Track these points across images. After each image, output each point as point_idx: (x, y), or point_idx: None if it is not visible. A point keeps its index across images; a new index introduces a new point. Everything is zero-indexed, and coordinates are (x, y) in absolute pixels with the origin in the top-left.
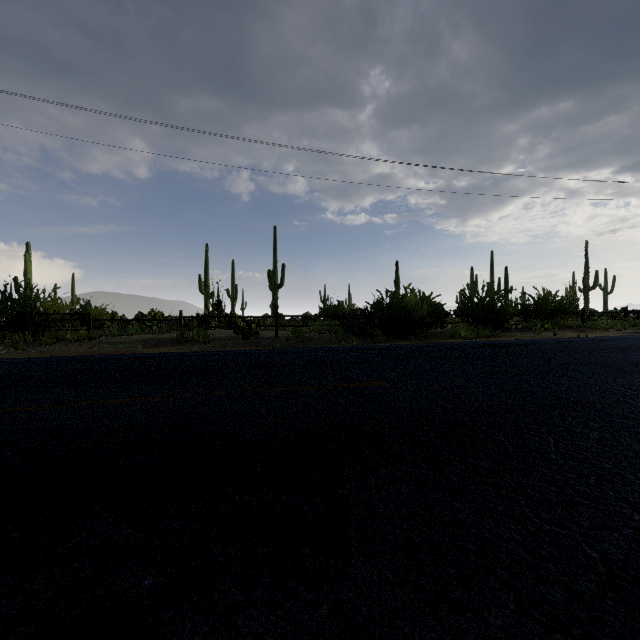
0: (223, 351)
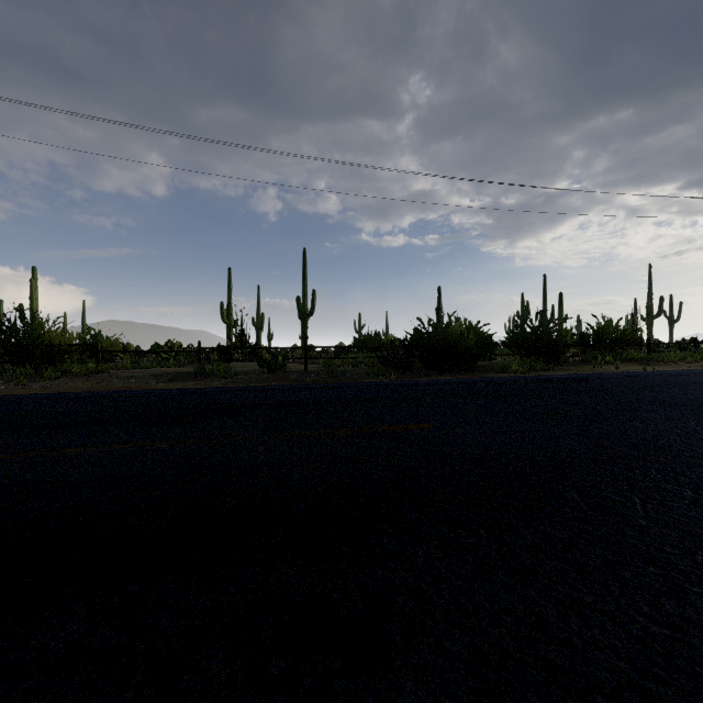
0: (245, 387)
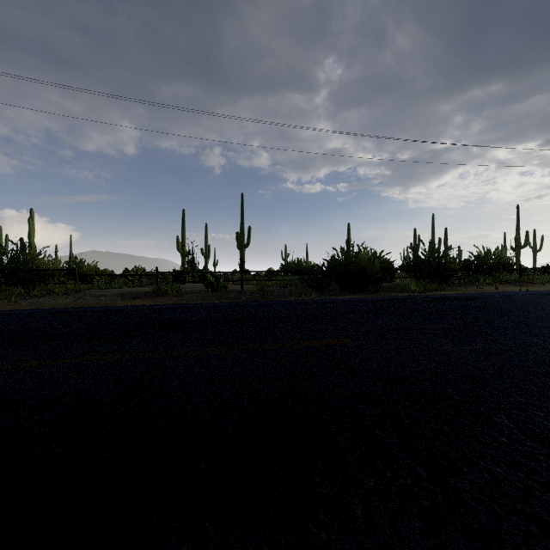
0: (192, 304)
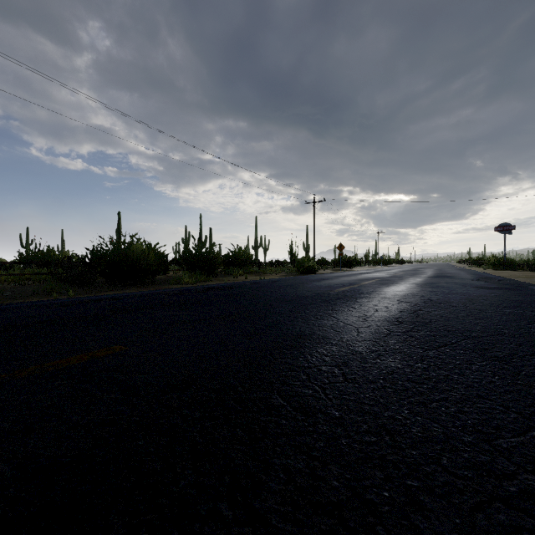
0: None
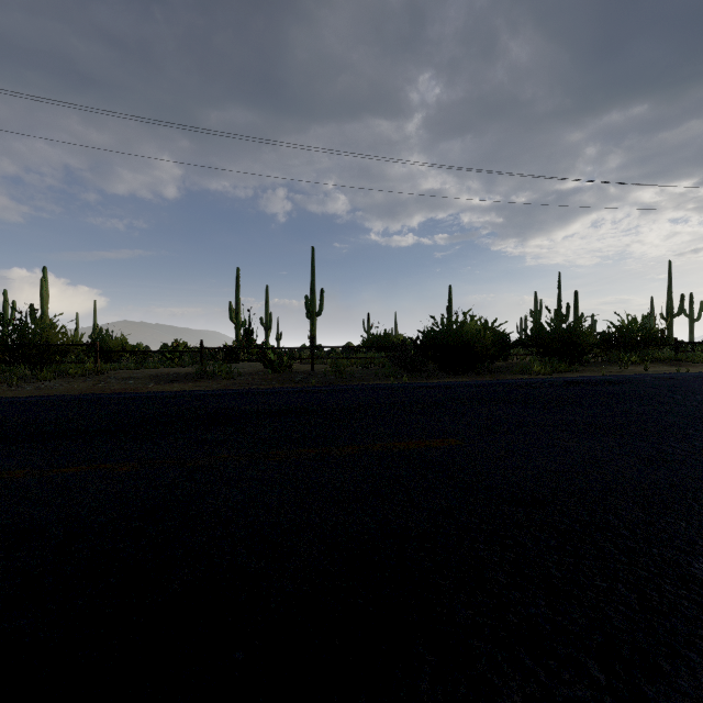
0: (246, 389)
